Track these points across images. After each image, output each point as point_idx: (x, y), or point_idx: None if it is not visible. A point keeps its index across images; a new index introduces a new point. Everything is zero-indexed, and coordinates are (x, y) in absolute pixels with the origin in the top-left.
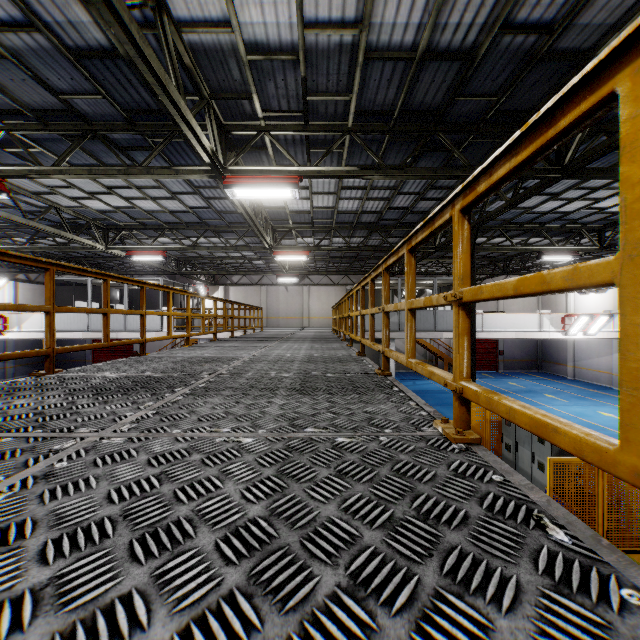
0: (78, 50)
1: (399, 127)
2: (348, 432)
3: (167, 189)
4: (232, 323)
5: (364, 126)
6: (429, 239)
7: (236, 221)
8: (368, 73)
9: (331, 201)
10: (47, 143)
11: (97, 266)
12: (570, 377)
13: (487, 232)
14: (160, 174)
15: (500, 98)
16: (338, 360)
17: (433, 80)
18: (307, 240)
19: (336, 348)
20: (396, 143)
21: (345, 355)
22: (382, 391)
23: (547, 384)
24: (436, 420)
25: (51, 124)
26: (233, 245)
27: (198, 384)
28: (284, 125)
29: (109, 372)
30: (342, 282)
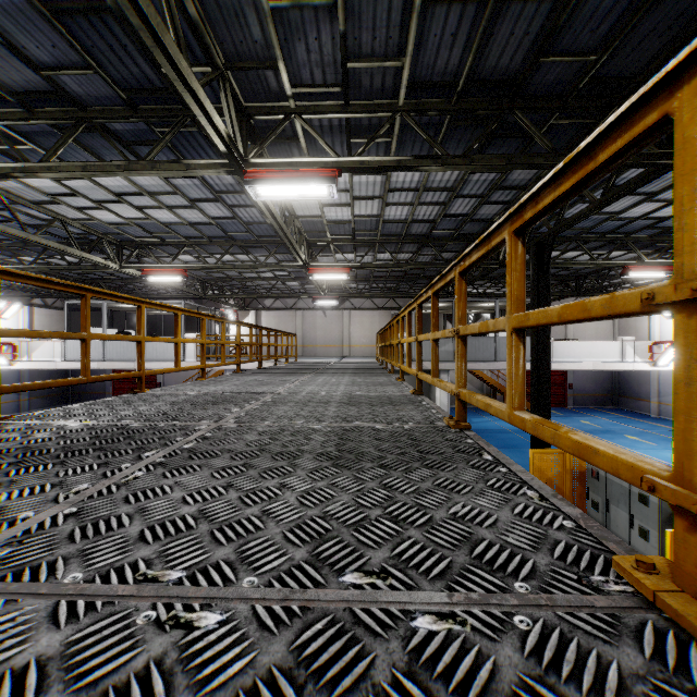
0: (55, 3)
1: (463, 104)
2: (435, 590)
3: (184, 195)
4: (260, 352)
5: (419, 104)
6: (567, 200)
7: (266, 234)
8: (427, 25)
9: (376, 208)
10: (39, 138)
11: (117, 289)
12: (653, 415)
13: (560, 244)
14: (167, 169)
15: (600, 57)
16: (388, 401)
17: (512, 33)
18: (347, 257)
19: (383, 383)
20: (458, 128)
21: (396, 393)
22: (467, 462)
23: (627, 423)
24: (618, 557)
25: (39, 112)
26: (262, 262)
27: (184, 443)
28: (319, 106)
29: (75, 419)
30: (387, 306)
